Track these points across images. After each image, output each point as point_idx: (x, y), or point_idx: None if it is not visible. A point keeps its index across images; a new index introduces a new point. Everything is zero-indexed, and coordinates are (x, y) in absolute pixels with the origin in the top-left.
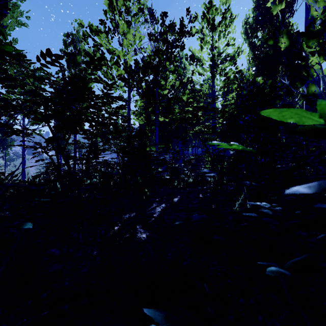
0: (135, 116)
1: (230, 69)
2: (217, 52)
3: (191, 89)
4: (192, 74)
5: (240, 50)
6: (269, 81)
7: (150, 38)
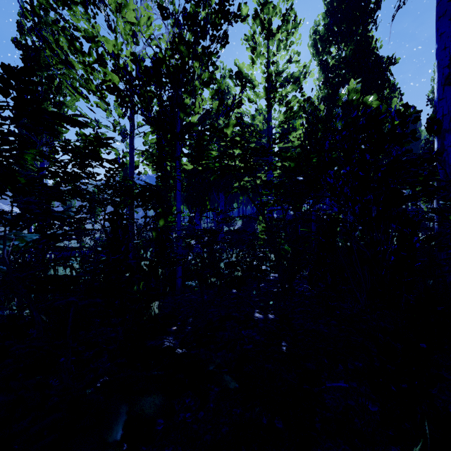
0: (142, 160)
1: (294, 96)
2: (274, 71)
3: (240, 117)
4: (241, 91)
5: (307, 69)
6: (384, 106)
7: (163, 15)
